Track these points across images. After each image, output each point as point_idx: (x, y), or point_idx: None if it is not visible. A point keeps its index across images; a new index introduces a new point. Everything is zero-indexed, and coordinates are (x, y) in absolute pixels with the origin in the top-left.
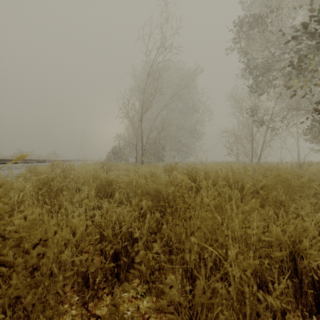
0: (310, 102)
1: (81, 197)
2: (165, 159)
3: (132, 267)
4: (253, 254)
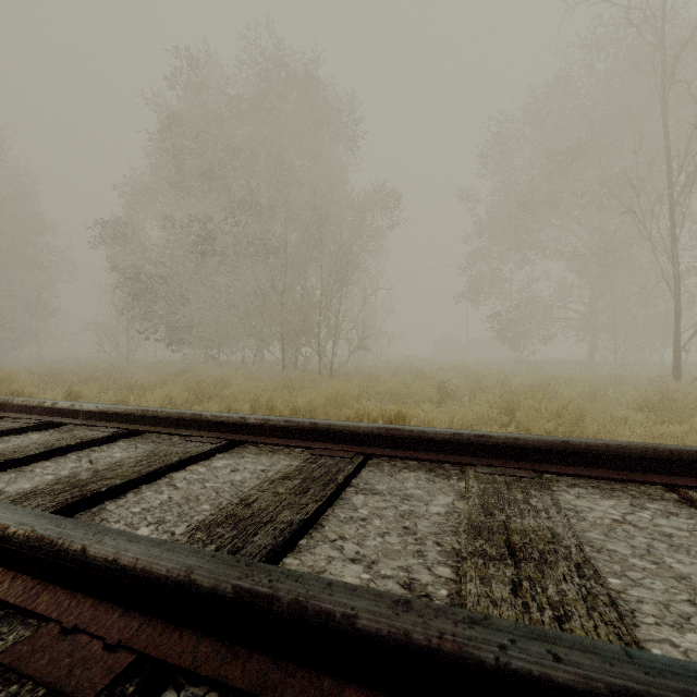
0: None
1: None
2: None
3: None
4: None
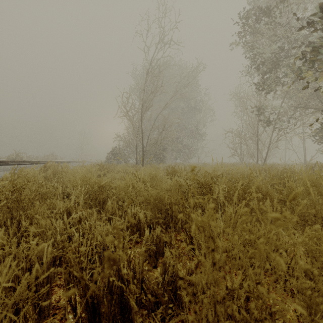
0: (320, 100)
1: (65, 206)
2: (167, 160)
3: (121, 320)
4: (318, 319)
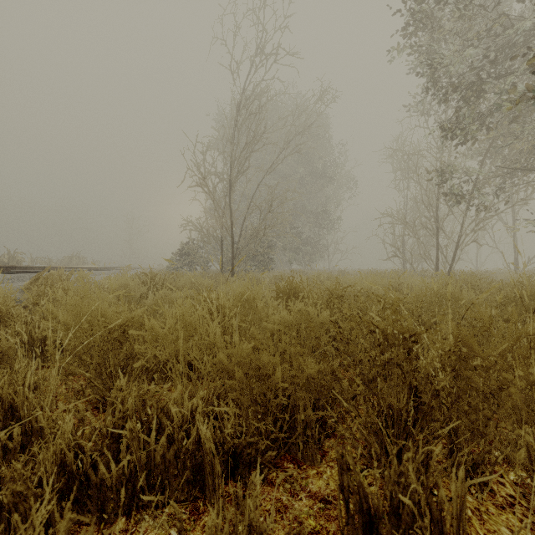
0: None
1: None
2: (275, 266)
3: None
4: None
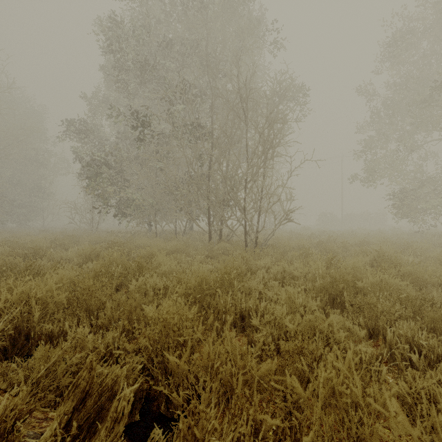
0: None
1: None
2: None
3: None
4: None
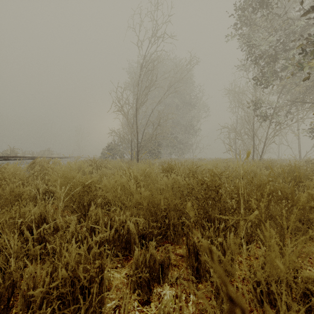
0: None
1: (38, 212)
2: (162, 156)
3: None
4: None
